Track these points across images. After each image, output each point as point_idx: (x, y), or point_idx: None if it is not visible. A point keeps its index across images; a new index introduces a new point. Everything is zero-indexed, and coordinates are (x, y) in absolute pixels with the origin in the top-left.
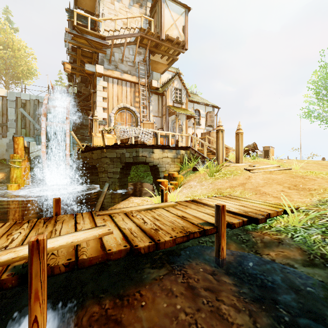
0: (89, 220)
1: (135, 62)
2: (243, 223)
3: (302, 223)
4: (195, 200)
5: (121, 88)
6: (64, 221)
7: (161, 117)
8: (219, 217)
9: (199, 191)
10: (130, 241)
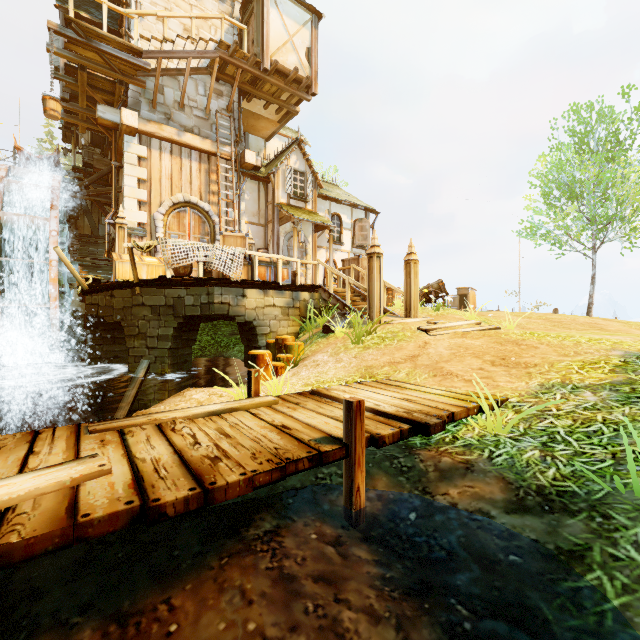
0: (67, 445)
1: (209, 110)
2: (401, 434)
3: (509, 429)
4: (317, 390)
5: (178, 162)
6: (2, 449)
7: (264, 225)
8: (352, 424)
9: (330, 373)
10: (145, 490)
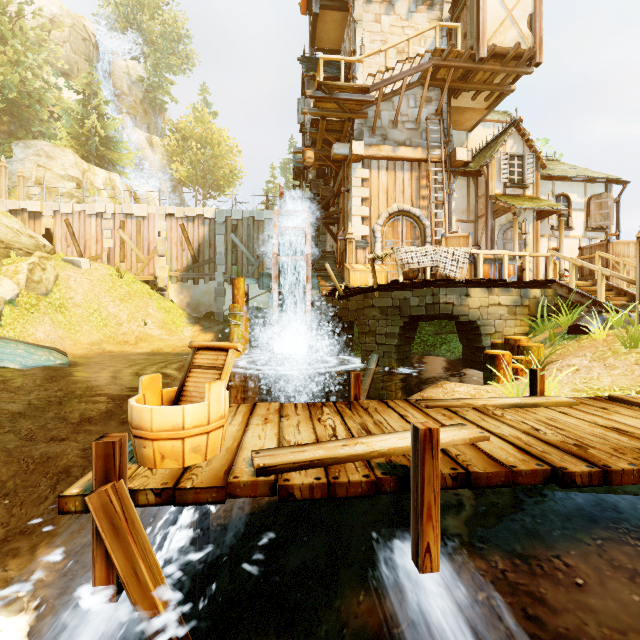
0: (420, 413)
1: (419, 120)
2: None
3: None
4: (619, 397)
5: (393, 176)
6: (378, 409)
7: (473, 221)
8: None
9: (605, 381)
10: (541, 458)
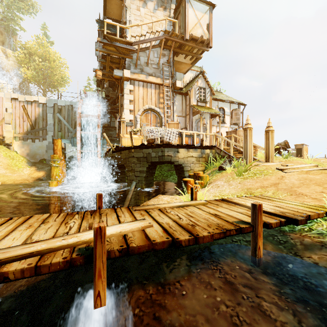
0: (129, 214)
1: (159, 64)
2: (280, 223)
3: None
4: (225, 199)
5: (146, 90)
6: (107, 214)
7: (184, 116)
8: (256, 215)
9: (227, 191)
10: (171, 234)
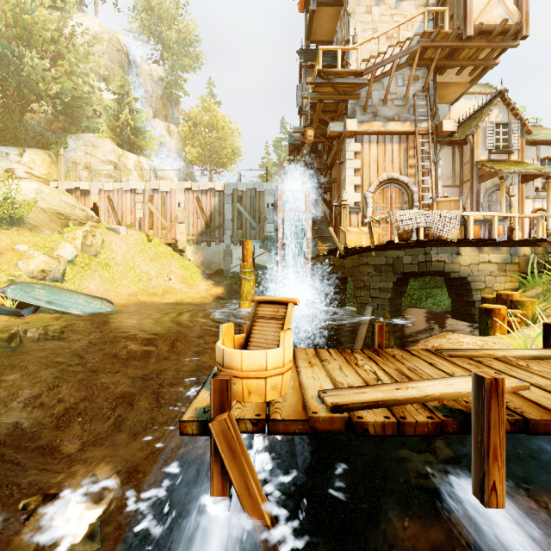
0: (446, 362)
1: (407, 97)
2: None
3: None
4: None
5: (382, 148)
6: (404, 357)
7: (458, 186)
8: None
9: None
10: None
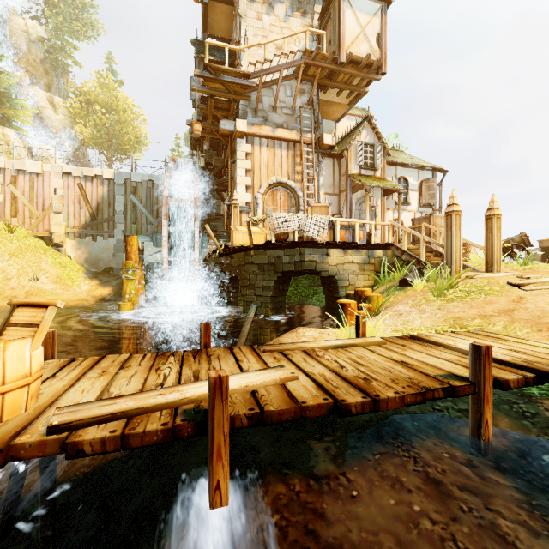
0: (255, 358)
1: (294, 107)
2: (525, 381)
3: None
4: (417, 336)
5: (272, 152)
6: (220, 356)
7: (337, 194)
8: (480, 366)
9: (417, 322)
10: (330, 393)
